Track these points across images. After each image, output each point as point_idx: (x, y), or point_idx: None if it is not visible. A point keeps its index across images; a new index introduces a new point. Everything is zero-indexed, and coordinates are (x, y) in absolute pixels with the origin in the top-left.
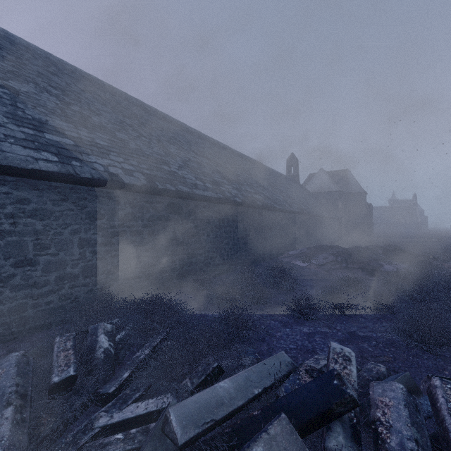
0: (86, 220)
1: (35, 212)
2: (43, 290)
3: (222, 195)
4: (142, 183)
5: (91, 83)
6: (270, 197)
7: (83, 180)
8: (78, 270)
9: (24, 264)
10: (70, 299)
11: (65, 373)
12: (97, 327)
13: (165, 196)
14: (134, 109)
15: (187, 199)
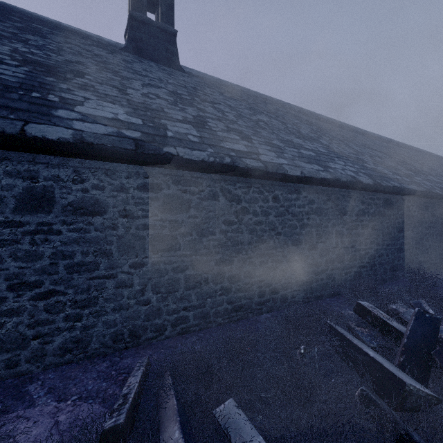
0: (338, 216)
1: (316, 210)
2: (319, 269)
3: (423, 188)
4: (371, 182)
5: (268, 102)
6: None
7: (341, 183)
8: (334, 256)
9: (311, 248)
10: (331, 278)
11: None
12: (419, 302)
13: (380, 193)
14: (301, 116)
15: (396, 194)
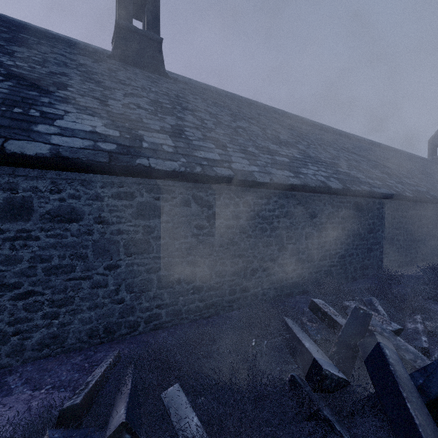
0: (308, 219)
1: (286, 213)
2: (289, 269)
3: (394, 191)
4: (341, 187)
5: (253, 106)
6: (432, 189)
7: (310, 189)
8: (304, 256)
9: (282, 249)
10: (301, 277)
11: (393, 326)
12: (370, 299)
13: (351, 196)
14: (285, 120)
15: (366, 198)
